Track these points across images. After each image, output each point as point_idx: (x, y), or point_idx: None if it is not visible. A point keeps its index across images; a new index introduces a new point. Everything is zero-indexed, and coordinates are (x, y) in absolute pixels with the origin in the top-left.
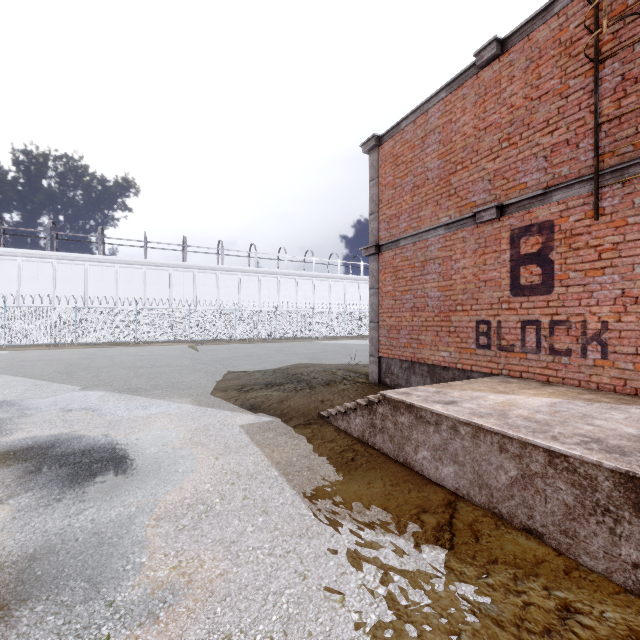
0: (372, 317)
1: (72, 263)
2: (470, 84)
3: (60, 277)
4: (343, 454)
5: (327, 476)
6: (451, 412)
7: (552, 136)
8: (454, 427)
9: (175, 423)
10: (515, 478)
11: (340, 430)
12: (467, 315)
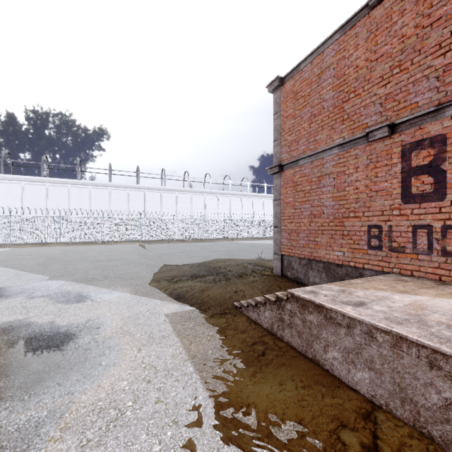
0: (276, 223)
1: (59, 185)
2: (362, 23)
3: (51, 195)
4: (254, 347)
5: (240, 374)
6: (365, 317)
7: (444, 57)
8: (369, 333)
9: (112, 311)
10: (451, 401)
11: (251, 320)
12: (359, 221)
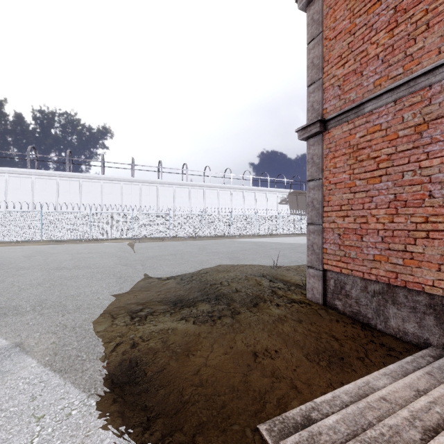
0: (312, 217)
1: (46, 178)
2: None
3: (37, 189)
4: None
5: None
6: None
7: None
8: None
9: None
10: None
11: None
12: None
